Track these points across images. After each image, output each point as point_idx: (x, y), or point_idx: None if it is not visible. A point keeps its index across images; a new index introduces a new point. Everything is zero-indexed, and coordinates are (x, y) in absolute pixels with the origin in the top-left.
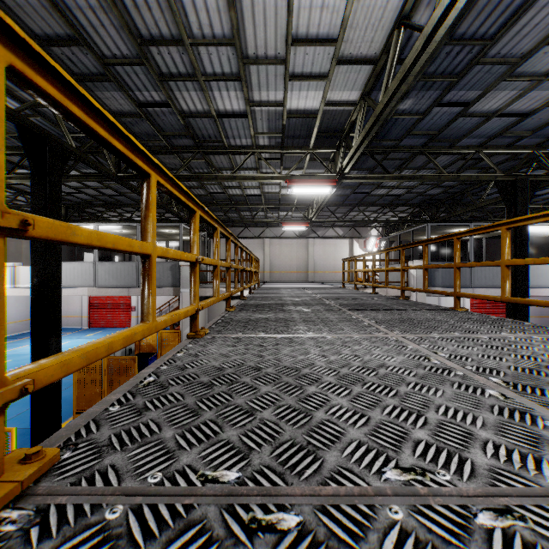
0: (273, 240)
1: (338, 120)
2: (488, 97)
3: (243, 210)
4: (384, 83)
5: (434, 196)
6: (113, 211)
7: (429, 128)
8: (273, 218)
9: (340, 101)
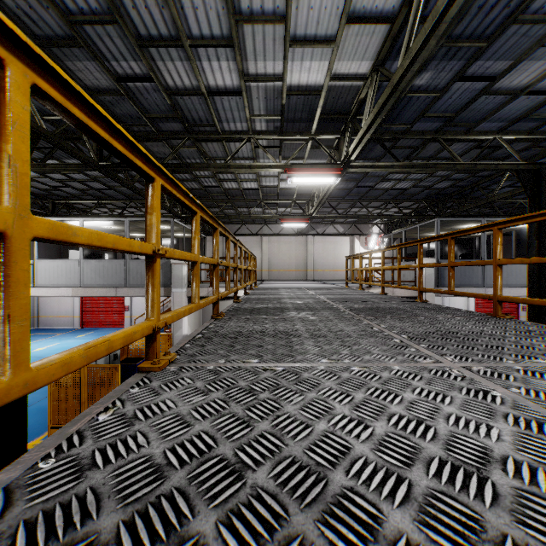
0: (271, 238)
1: (344, 99)
2: (518, 69)
3: (239, 206)
4: (405, 43)
5: (442, 189)
6: (104, 207)
7: (445, 109)
8: (271, 214)
9: (347, 75)
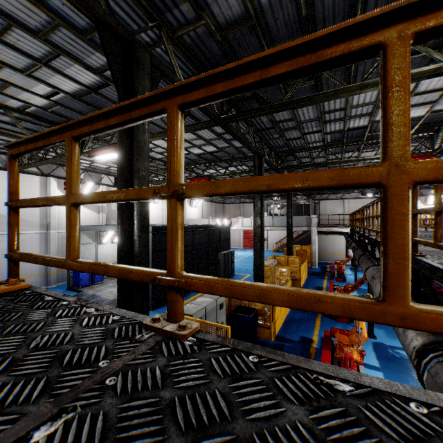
0: (350, 200)
1: None
2: None
3: None
4: None
5: None
6: None
7: None
8: None
9: None
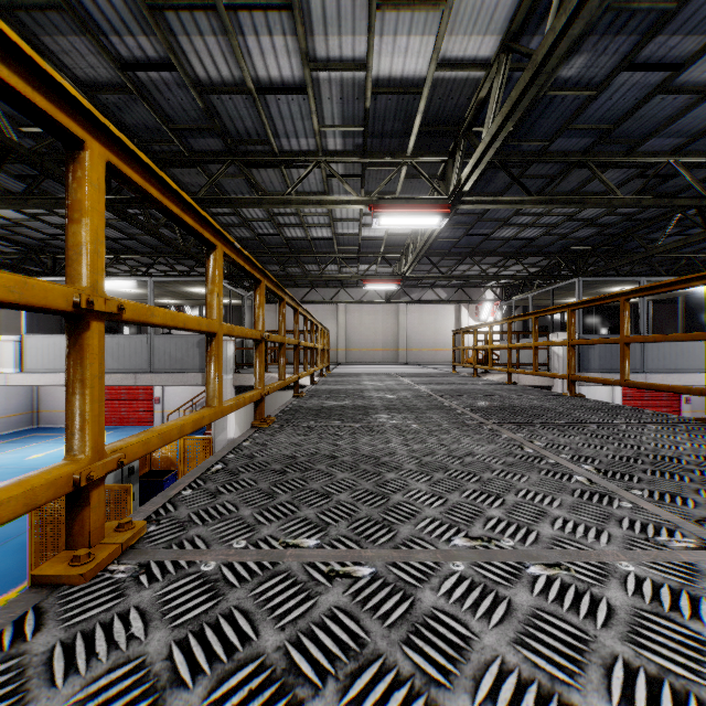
0: (350, 306)
1: (456, 101)
2: None
3: (307, 262)
4: None
5: (583, 239)
6: (124, 263)
7: (601, 117)
8: (350, 274)
9: (462, 60)
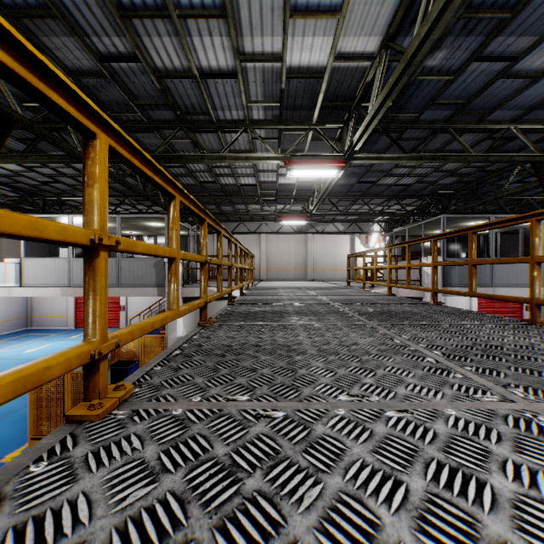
0: (269, 236)
1: (349, 83)
2: (542, 47)
3: (237, 203)
4: (423, 8)
5: (447, 185)
6: None
7: (458, 95)
8: (269, 212)
9: (353, 54)
